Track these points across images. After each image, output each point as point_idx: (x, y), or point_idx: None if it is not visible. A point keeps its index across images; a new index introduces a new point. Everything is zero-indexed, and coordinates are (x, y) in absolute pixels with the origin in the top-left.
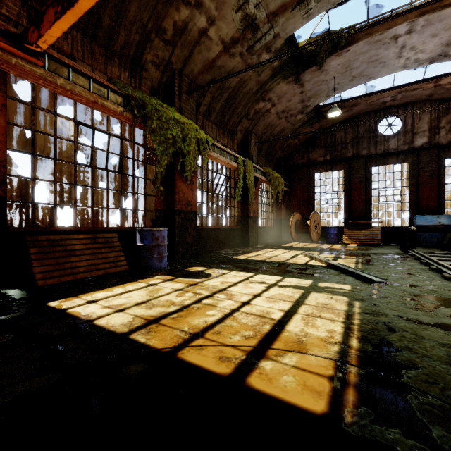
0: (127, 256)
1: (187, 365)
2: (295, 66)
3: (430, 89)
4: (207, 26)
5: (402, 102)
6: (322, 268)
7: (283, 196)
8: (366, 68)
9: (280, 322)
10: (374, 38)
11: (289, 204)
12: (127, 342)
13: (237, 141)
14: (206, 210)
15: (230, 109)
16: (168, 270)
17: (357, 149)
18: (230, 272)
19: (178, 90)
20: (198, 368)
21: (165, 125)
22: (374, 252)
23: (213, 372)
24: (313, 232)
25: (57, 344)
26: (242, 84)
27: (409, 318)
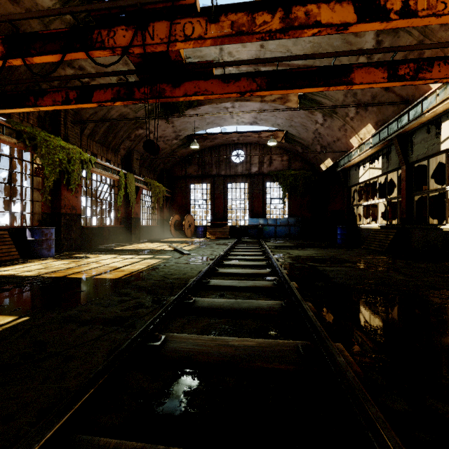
0: (16, 249)
1: (71, 277)
2: (164, 111)
3: (256, 138)
4: (89, 81)
5: (244, 142)
6: (169, 250)
7: (166, 200)
8: (215, 120)
9: (120, 267)
10: (214, 105)
11: (172, 207)
12: (39, 277)
13: (121, 156)
14: (91, 212)
15: (112, 133)
16: (55, 257)
17: (219, 170)
18: (105, 255)
19: (64, 120)
20: (76, 277)
21: (52, 151)
22: (216, 242)
23: (82, 277)
24: (187, 229)
25: (0, 280)
26: (122, 117)
27: (178, 263)
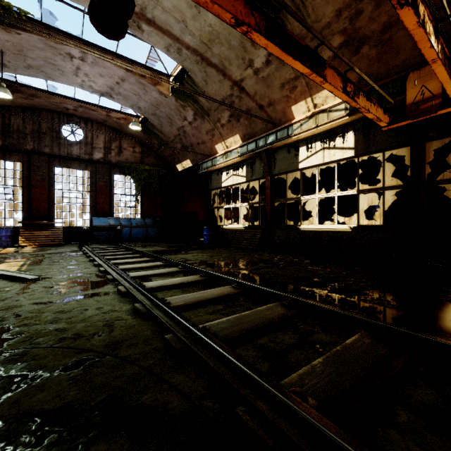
0: None
1: None
2: None
3: (104, 116)
4: None
5: (84, 116)
6: None
7: None
8: (45, 66)
9: None
10: (50, 42)
11: None
12: None
13: None
14: None
15: None
16: None
17: (39, 144)
18: None
19: None
20: None
21: None
22: (51, 252)
23: None
24: None
25: None
26: None
27: (43, 302)
